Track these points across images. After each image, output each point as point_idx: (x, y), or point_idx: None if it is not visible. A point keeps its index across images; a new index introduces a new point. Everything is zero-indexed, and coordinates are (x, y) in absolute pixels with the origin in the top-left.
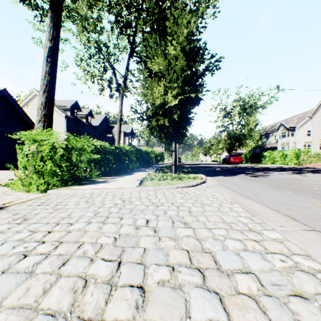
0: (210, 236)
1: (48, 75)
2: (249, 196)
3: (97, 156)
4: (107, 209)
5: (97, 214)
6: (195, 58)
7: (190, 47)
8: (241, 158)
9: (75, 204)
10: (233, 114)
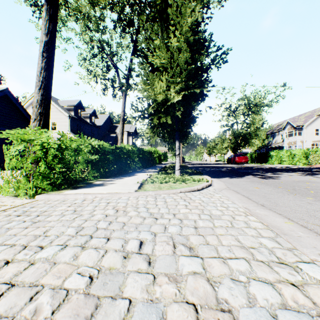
0: (227, 275)
1: (44, 72)
2: (264, 204)
3: (95, 157)
4: (94, 223)
5: (80, 231)
6: (200, 50)
7: (195, 39)
8: (246, 157)
9: (60, 214)
10: (238, 113)
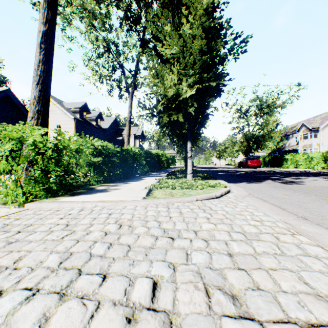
0: None
1: (42, 65)
2: (306, 216)
3: (98, 159)
4: (88, 246)
5: (65, 261)
6: (216, 39)
7: (210, 25)
8: (259, 161)
9: (46, 231)
10: (250, 115)
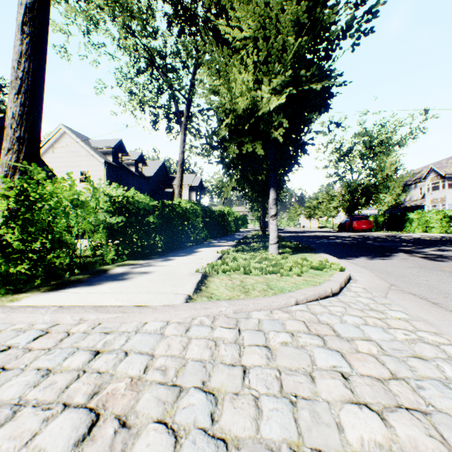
0: None
1: (25, 61)
2: None
3: (118, 219)
4: None
5: None
6: (320, 9)
7: None
8: (370, 222)
9: None
10: (353, 156)
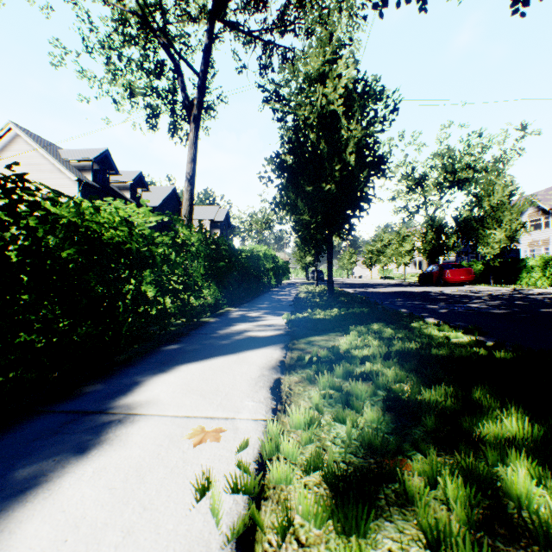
0: None
1: None
2: None
3: None
4: None
5: None
6: None
7: None
8: (470, 271)
9: None
10: (427, 186)
